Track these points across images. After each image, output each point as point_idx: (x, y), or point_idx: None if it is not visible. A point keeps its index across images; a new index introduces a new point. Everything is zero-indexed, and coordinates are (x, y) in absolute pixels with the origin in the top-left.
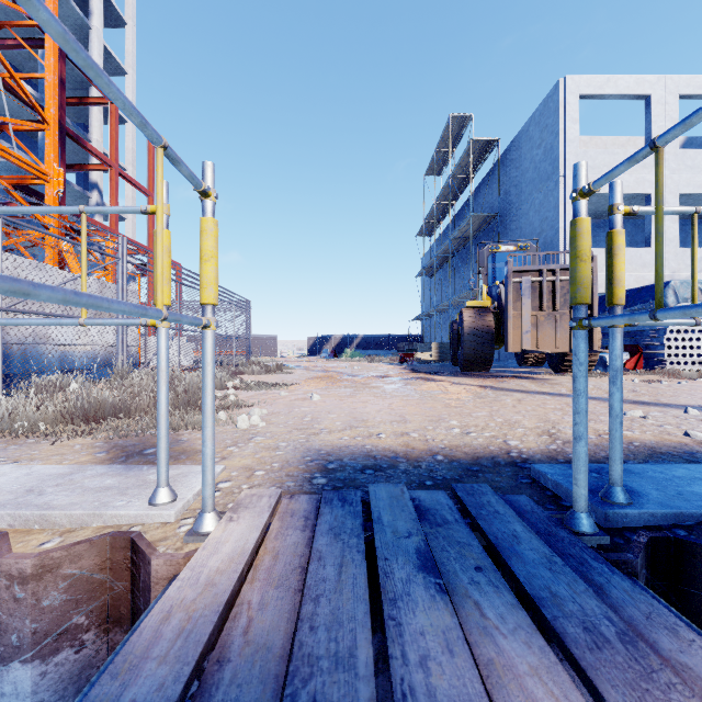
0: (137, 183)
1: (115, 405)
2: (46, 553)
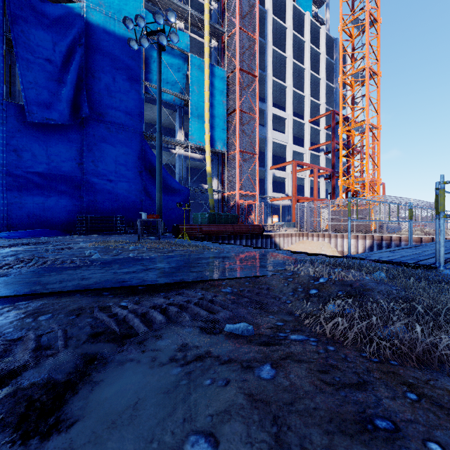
0: None
1: (432, 233)
2: (449, 238)
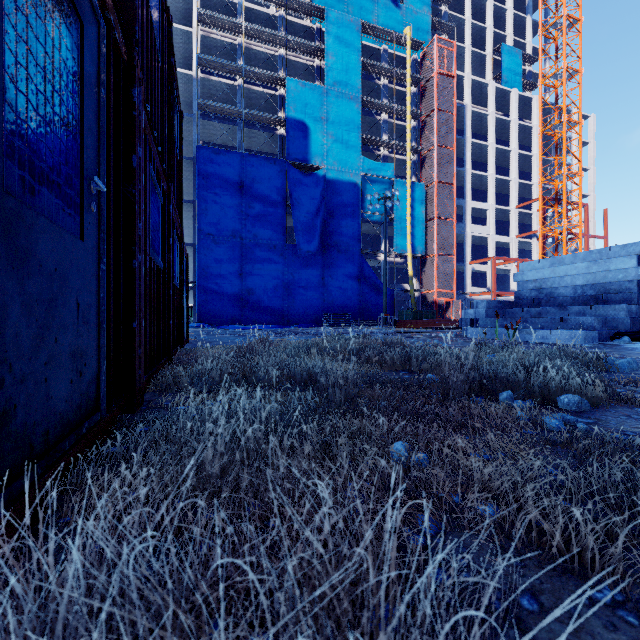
0: (597, 236)
1: None
2: None
